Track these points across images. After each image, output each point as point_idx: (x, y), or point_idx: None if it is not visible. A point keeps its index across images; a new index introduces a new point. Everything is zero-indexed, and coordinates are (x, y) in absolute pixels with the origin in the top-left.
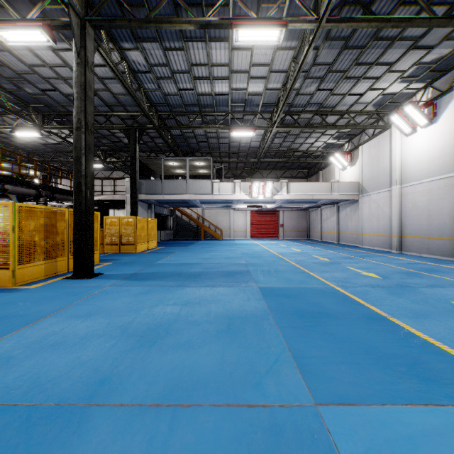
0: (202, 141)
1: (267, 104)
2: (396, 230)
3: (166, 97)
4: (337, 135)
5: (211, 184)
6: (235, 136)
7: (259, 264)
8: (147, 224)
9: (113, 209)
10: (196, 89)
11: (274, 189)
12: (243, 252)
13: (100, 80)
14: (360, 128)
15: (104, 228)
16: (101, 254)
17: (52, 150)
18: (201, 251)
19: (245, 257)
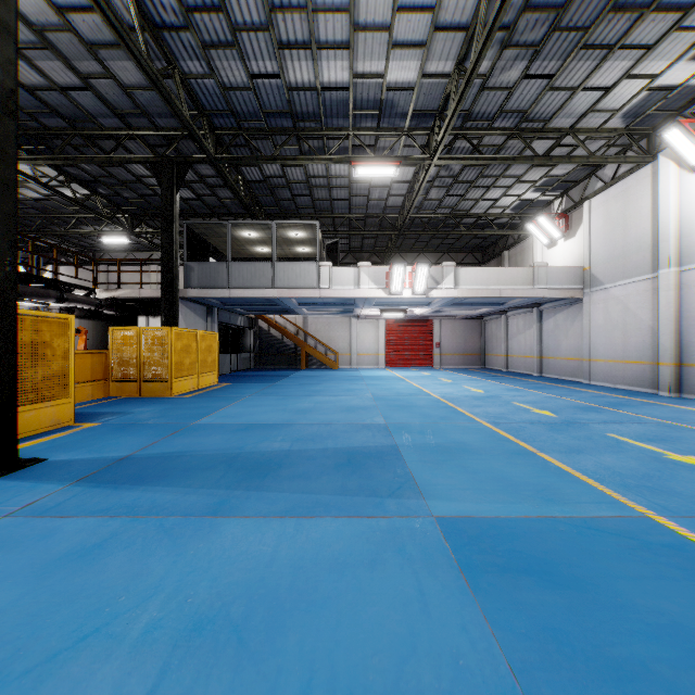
0: (301, 194)
1: (422, 112)
2: (667, 354)
3: (227, 95)
4: (543, 182)
5: (316, 269)
6: (360, 184)
7: (415, 428)
8: (196, 342)
9: (146, 316)
10: (284, 74)
11: (430, 279)
12: (377, 394)
13: (89, 50)
14: (595, 162)
15: (110, 348)
16: (100, 399)
17: (38, 213)
18: (296, 393)
19: (383, 408)
